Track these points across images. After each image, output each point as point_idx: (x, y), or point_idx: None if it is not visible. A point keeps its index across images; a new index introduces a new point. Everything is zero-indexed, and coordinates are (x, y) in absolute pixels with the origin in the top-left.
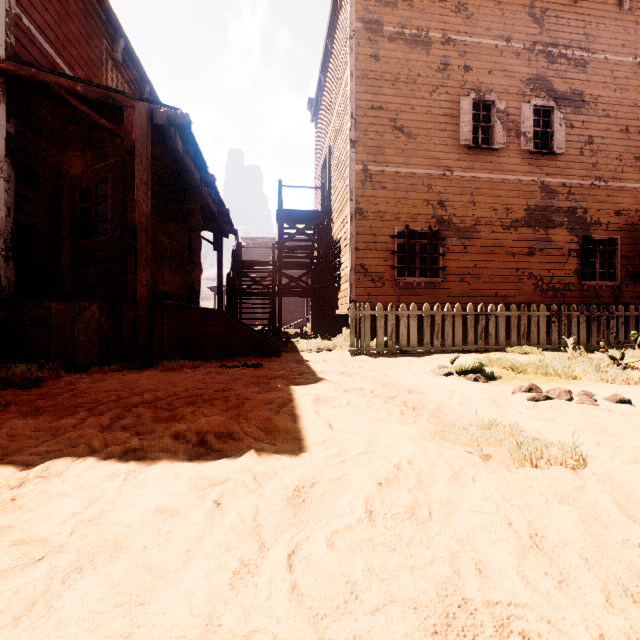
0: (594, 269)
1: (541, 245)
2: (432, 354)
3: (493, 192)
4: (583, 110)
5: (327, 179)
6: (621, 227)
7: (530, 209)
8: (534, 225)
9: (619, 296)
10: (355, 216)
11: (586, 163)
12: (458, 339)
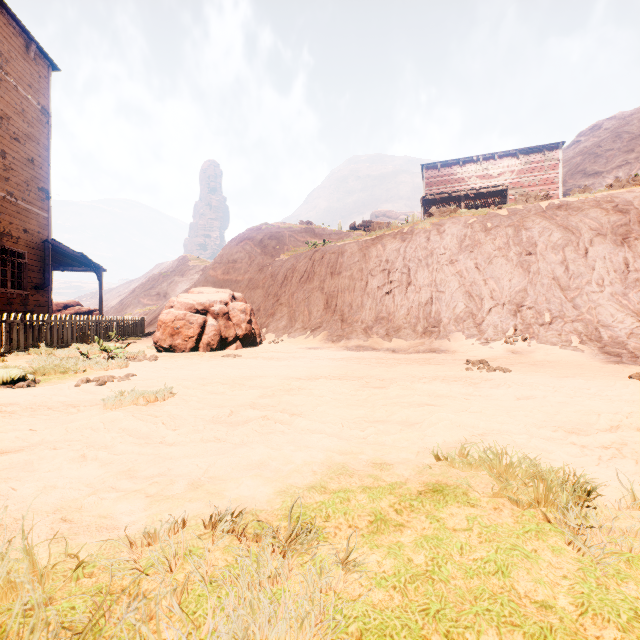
0: (7, 277)
1: None
2: None
3: None
4: None
5: None
6: (29, 244)
7: None
8: None
9: (28, 304)
10: None
11: (1, 175)
12: None
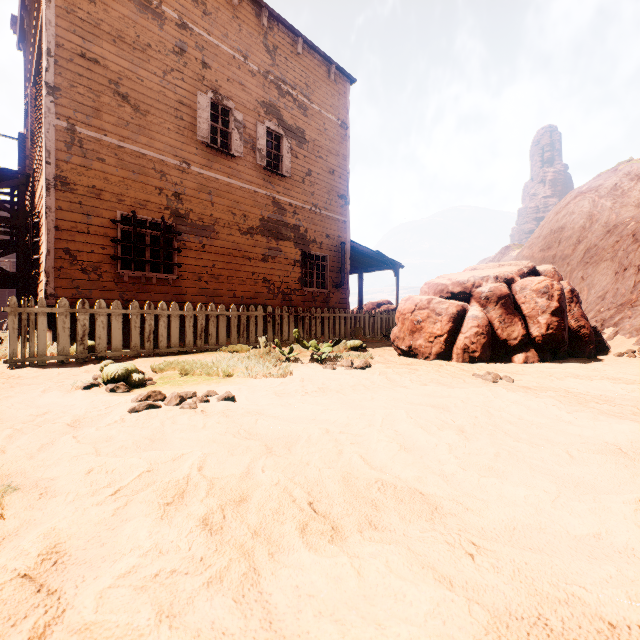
0: (313, 279)
1: (274, 253)
2: (136, 359)
3: (232, 196)
4: (305, 146)
5: (29, 130)
6: (330, 247)
7: (265, 220)
8: (268, 235)
9: (329, 301)
10: (55, 185)
11: (307, 191)
12: (175, 340)
